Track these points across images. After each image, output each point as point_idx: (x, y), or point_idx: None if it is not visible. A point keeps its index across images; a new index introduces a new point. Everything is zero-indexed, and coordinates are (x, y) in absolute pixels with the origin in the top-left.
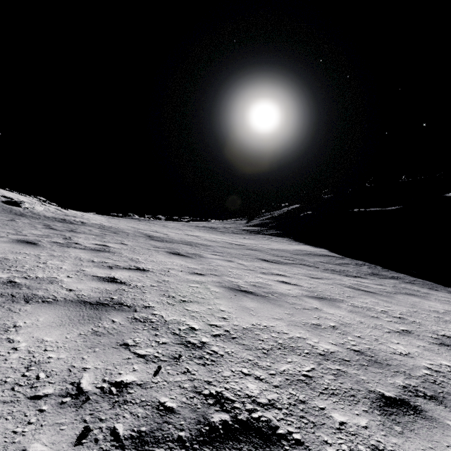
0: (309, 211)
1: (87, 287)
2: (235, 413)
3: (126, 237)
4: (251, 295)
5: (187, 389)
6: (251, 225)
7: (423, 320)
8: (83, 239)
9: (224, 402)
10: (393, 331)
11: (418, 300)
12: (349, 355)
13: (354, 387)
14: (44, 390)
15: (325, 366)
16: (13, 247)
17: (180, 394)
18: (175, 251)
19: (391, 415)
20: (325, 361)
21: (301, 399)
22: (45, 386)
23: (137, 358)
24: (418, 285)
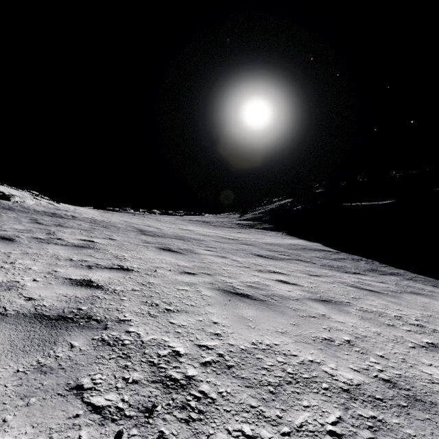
0: (301, 205)
1: (53, 293)
2: None
3: (116, 231)
4: (249, 300)
5: None
6: (244, 219)
7: None
8: (68, 234)
9: None
10: (418, 345)
11: (427, 300)
12: (379, 389)
13: None
14: None
15: (354, 411)
16: None
17: None
18: (166, 246)
19: None
20: (353, 401)
21: None
22: None
23: (90, 414)
24: (421, 281)
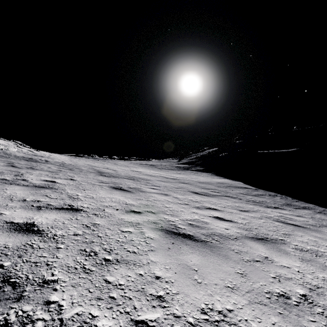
0: (225, 153)
1: None
2: None
3: (79, 173)
4: (191, 241)
5: None
6: (181, 163)
7: None
8: (34, 176)
9: None
10: None
11: None
12: None
13: None
14: None
15: None
16: None
17: None
18: (118, 185)
19: None
20: None
21: None
22: None
23: None
24: None
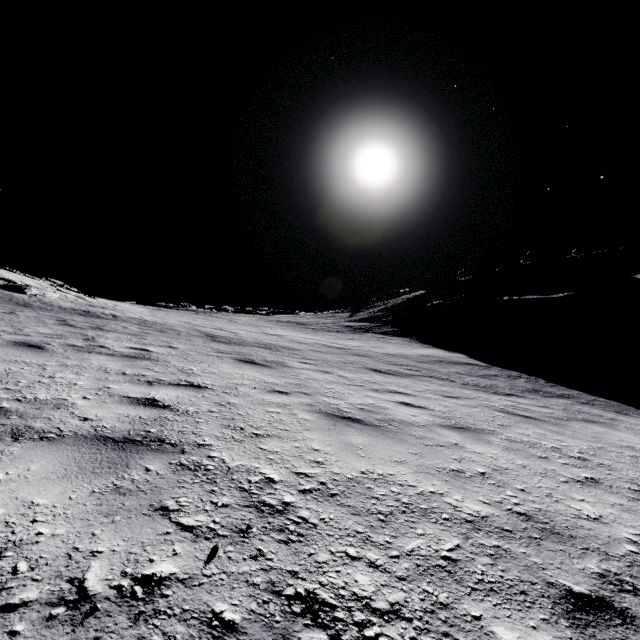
0: (438, 300)
1: (112, 414)
2: (337, 629)
3: (176, 337)
4: (359, 425)
5: (258, 586)
6: (356, 319)
7: (614, 462)
8: (113, 341)
9: (318, 610)
10: (572, 480)
11: (602, 430)
12: (510, 521)
13: (523, 577)
14: (23, 593)
15: (475, 540)
16: (7, 353)
17: (246, 597)
18: (247, 357)
19: (587, 627)
20: (476, 532)
21: (442, 602)
22: (25, 586)
23: (181, 532)
24: (600, 406)
